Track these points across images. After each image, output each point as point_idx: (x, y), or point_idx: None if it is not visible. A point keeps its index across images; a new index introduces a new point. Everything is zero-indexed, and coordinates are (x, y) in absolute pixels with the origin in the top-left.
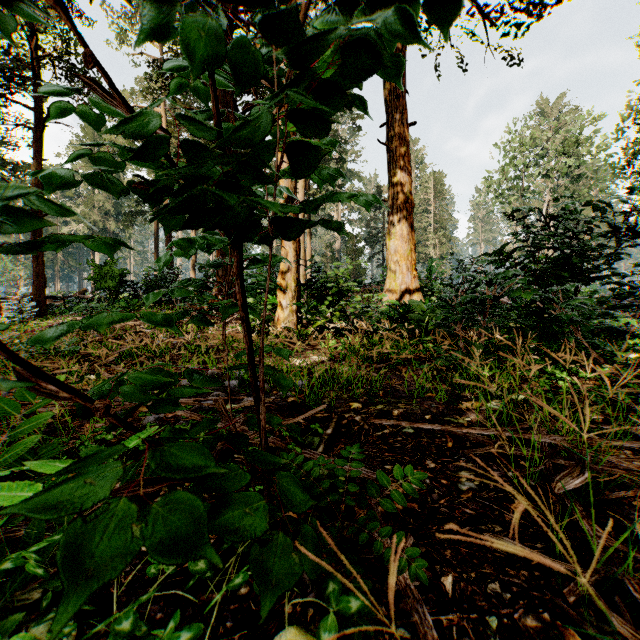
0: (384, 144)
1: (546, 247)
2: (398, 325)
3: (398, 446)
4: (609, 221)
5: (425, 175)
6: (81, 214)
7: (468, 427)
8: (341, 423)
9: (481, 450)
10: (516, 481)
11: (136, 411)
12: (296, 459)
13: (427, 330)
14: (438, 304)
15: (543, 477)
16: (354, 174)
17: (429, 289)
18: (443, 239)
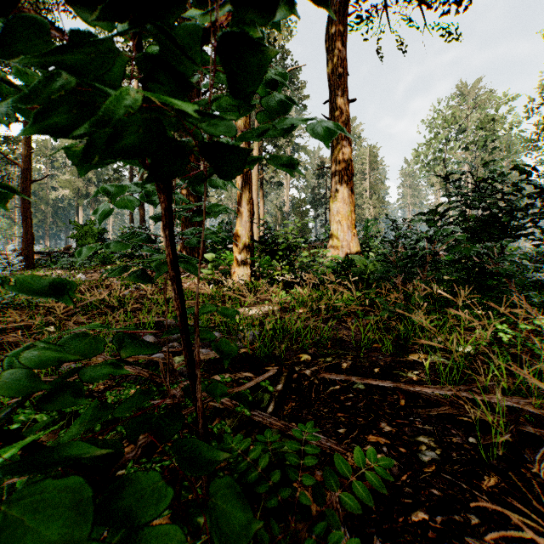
0: (327, 118)
1: (477, 207)
2: (342, 278)
3: (350, 404)
4: (535, 183)
5: (361, 148)
6: (67, 181)
7: (421, 385)
8: (291, 377)
9: (436, 410)
10: (482, 452)
11: (91, 363)
12: (240, 446)
13: (368, 282)
14: (379, 259)
15: (508, 445)
16: (301, 147)
17: (366, 245)
18: (377, 203)
